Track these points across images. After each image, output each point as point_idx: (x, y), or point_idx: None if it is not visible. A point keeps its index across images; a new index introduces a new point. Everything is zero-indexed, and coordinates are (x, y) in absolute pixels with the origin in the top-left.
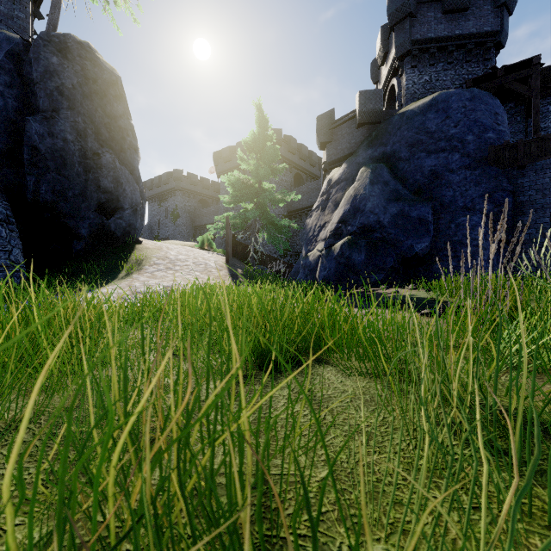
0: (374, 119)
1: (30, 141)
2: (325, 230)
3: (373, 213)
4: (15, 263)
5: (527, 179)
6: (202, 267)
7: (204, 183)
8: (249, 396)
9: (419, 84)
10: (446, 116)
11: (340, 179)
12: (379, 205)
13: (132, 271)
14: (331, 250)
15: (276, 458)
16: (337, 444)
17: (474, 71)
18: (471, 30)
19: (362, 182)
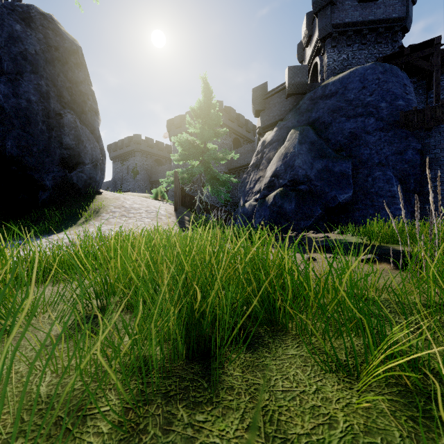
0: (301, 90)
1: None
2: (260, 183)
3: (301, 169)
4: None
5: (433, 139)
6: (153, 214)
7: (159, 146)
8: (164, 443)
9: (338, 62)
10: (362, 87)
11: (272, 140)
12: (306, 161)
13: (90, 218)
14: (265, 200)
15: None
16: None
17: (384, 50)
18: (381, 16)
19: (291, 142)
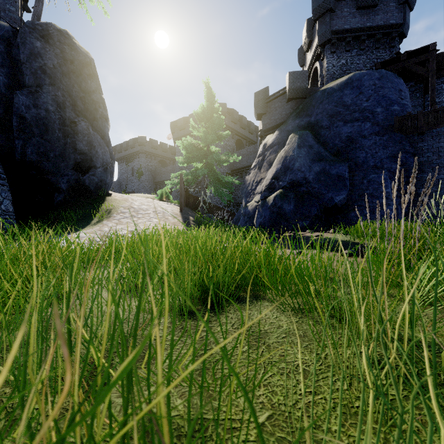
0: (301, 94)
1: (18, 111)
2: (261, 185)
3: (300, 171)
4: (5, 212)
5: (425, 143)
6: (160, 215)
7: (163, 147)
8: (193, 332)
9: (337, 67)
10: (359, 92)
11: (273, 143)
12: (305, 164)
13: (102, 218)
14: (265, 201)
15: (215, 400)
16: (274, 384)
17: (382, 56)
18: (379, 23)
19: (291, 146)
